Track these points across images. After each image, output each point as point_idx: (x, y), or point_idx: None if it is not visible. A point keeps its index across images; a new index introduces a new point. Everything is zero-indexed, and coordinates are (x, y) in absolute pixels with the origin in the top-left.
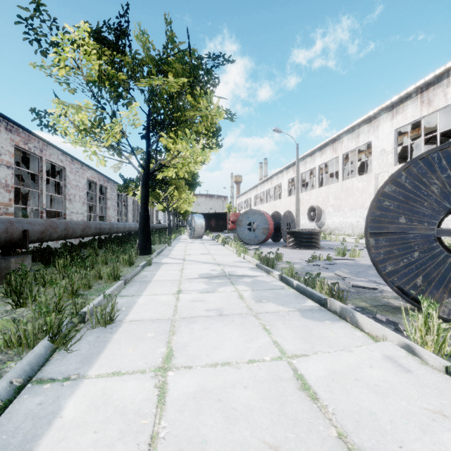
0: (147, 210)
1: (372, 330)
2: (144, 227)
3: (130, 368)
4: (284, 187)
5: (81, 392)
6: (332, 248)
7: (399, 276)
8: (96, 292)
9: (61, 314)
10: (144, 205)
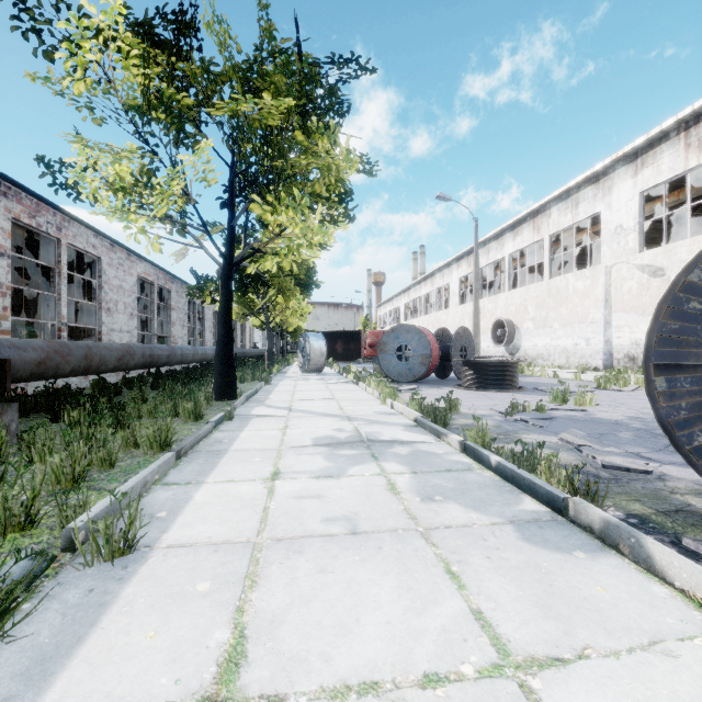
0: (229, 325)
1: (696, 586)
2: (223, 353)
3: (133, 701)
4: (453, 290)
5: None
6: (539, 389)
7: None
8: (123, 474)
9: (37, 527)
10: (224, 317)
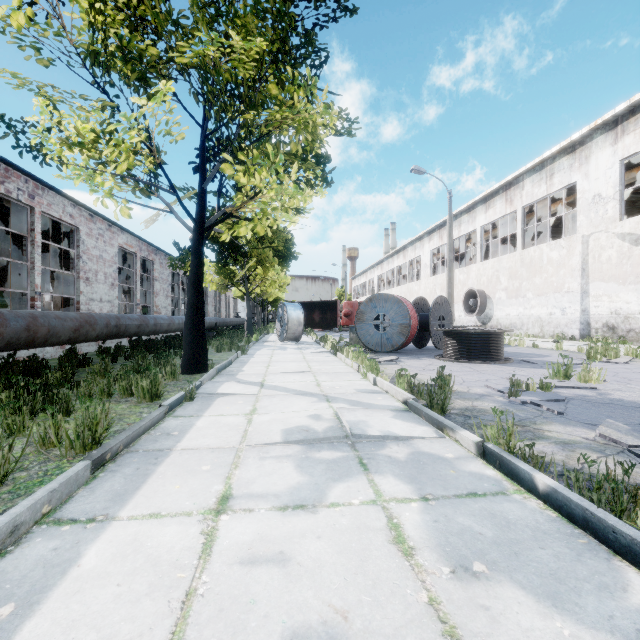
0: (200, 293)
1: None
2: (193, 323)
3: None
4: (424, 262)
5: None
6: (527, 361)
7: None
8: (9, 497)
9: None
10: (194, 284)
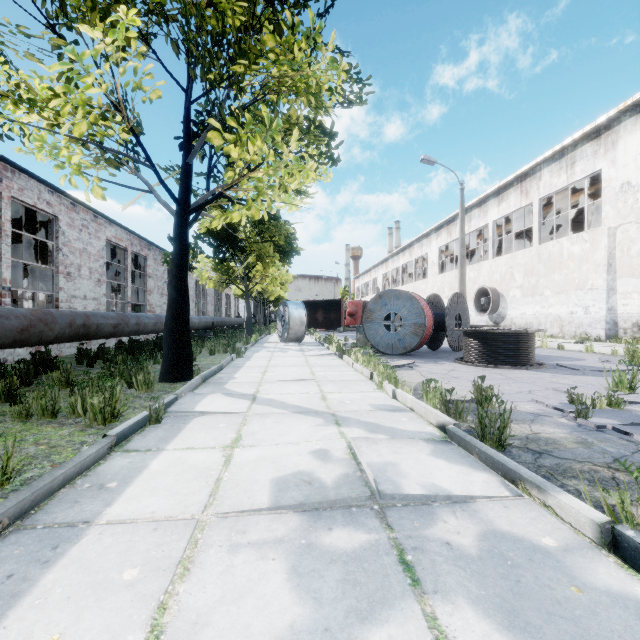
0: (183, 287)
1: None
2: (174, 322)
3: None
4: (432, 260)
5: None
6: (564, 366)
7: None
8: None
9: None
10: (176, 276)
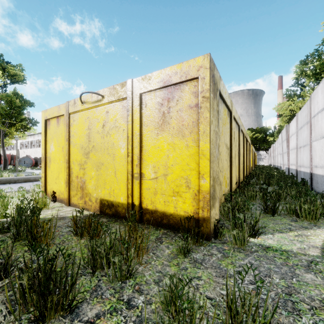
0: None
1: None
2: None
3: None
4: None
5: None
6: None
7: None
8: None
9: None
10: None
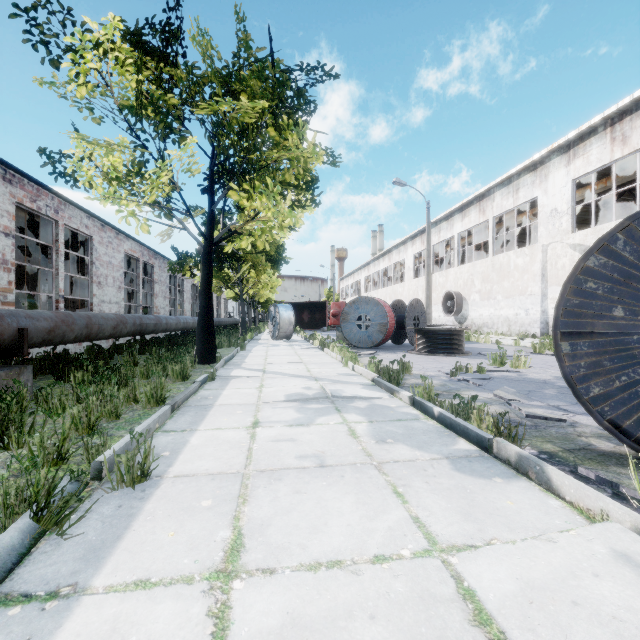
0: (210, 297)
1: (579, 498)
2: (205, 322)
3: (166, 573)
4: (408, 265)
5: (73, 627)
6: (482, 354)
7: (613, 404)
8: (128, 424)
9: (66, 463)
10: (205, 290)
